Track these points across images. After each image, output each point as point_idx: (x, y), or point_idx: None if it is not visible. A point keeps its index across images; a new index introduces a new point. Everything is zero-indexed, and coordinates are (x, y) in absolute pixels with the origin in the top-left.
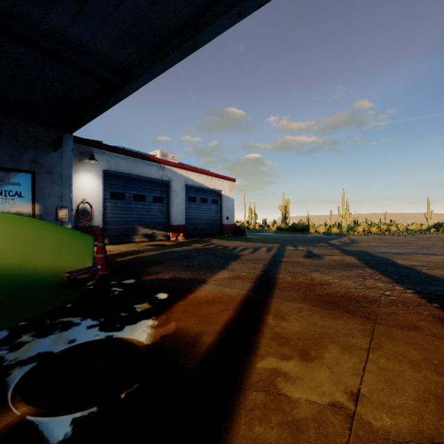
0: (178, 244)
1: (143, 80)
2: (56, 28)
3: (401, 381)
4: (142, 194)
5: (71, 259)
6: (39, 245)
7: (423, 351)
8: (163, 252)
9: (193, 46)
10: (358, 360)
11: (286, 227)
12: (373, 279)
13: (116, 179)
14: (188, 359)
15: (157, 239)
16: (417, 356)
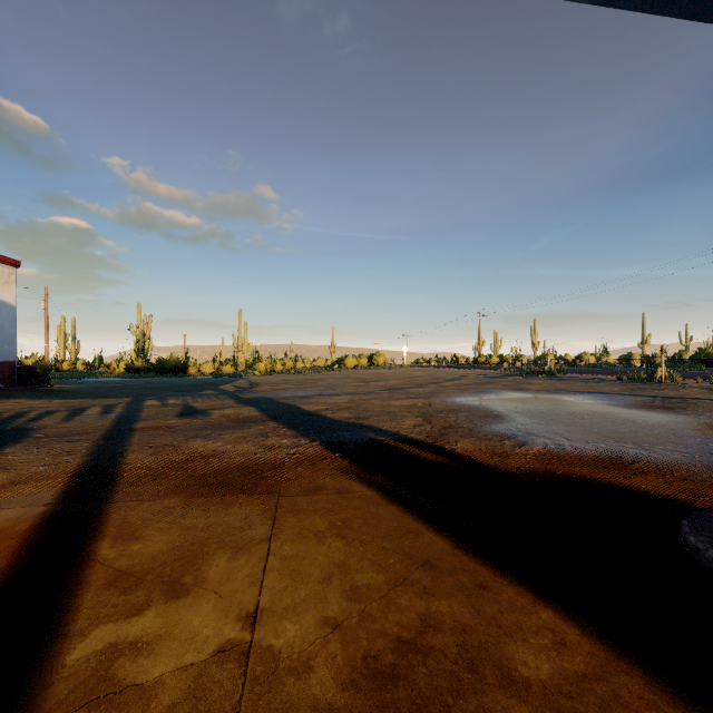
0: None
1: None
2: None
3: (307, 565)
4: None
5: None
6: None
7: (328, 515)
8: None
9: None
10: (257, 559)
11: (146, 365)
12: (277, 435)
13: None
14: None
15: None
16: (322, 525)
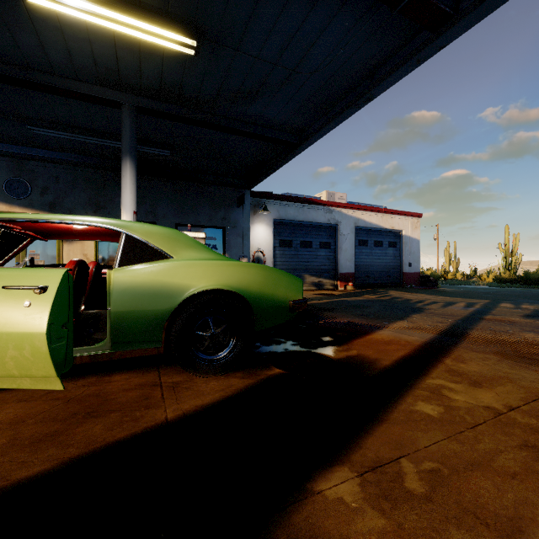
0: (348, 294)
1: (317, 136)
2: (253, 115)
3: None
4: (308, 240)
5: (292, 293)
6: (279, 283)
7: None
8: (333, 300)
9: (368, 99)
10: (534, 396)
11: (512, 277)
12: None
13: (285, 227)
14: (369, 369)
15: (324, 288)
16: None
